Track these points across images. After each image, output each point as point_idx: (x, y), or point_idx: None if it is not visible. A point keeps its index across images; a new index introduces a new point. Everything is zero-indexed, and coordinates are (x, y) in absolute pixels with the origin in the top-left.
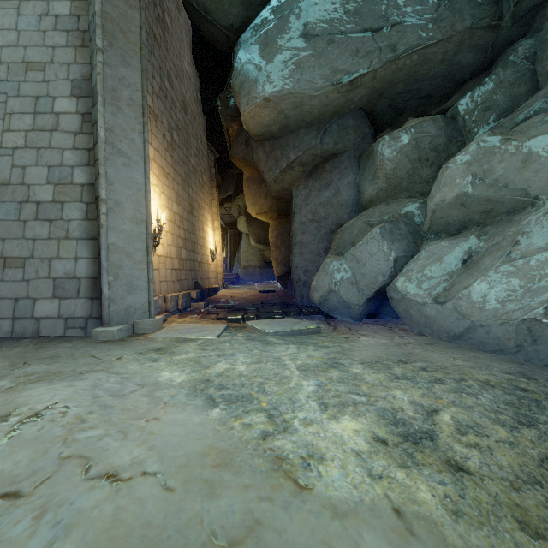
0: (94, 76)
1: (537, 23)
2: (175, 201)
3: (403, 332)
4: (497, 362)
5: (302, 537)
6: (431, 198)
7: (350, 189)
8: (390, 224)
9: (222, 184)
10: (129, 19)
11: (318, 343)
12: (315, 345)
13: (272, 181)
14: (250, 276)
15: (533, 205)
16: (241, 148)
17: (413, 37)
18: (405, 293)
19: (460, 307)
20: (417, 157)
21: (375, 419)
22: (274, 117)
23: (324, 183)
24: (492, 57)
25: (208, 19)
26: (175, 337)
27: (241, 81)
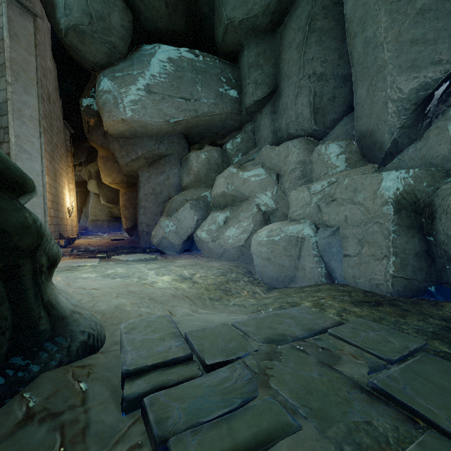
0: (1, 96)
1: (255, 118)
2: (46, 173)
3: (201, 257)
4: (230, 264)
5: (152, 291)
6: (212, 191)
7: (176, 177)
8: (195, 201)
9: (75, 153)
10: (29, 62)
11: (156, 263)
12: (154, 263)
13: (124, 164)
14: (98, 228)
15: (247, 199)
16: (99, 138)
17: (206, 108)
18: (201, 237)
19: (220, 243)
20: (209, 167)
21: (175, 276)
22: (127, 129)
23: (160, 171)
24: (241, 125)
25: (79, 54)
26: (70, 265)
27: (104, 102)
